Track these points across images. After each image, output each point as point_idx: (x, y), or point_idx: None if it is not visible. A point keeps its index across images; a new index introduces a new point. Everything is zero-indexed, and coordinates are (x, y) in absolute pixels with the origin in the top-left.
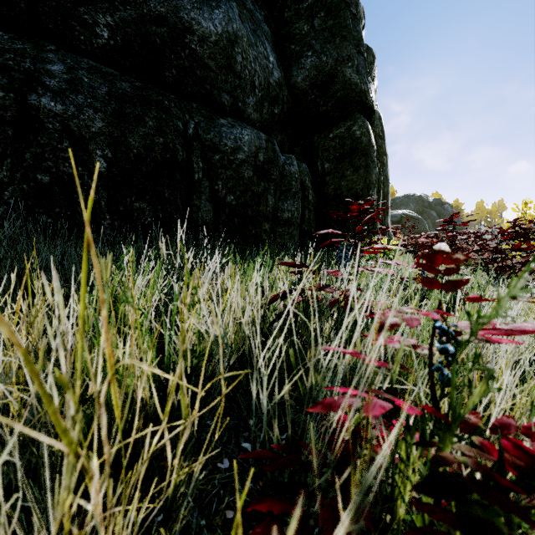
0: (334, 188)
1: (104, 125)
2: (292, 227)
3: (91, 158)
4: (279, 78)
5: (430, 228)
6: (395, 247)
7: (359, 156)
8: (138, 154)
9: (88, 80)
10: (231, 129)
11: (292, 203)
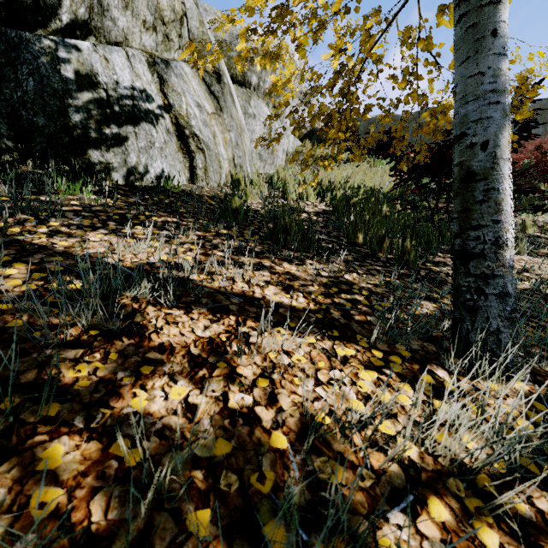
0: None
1: None
2: None
3: None
4: (542, 131)
5: None
6: None
7: None
8: None
9: None
10: None
11: None
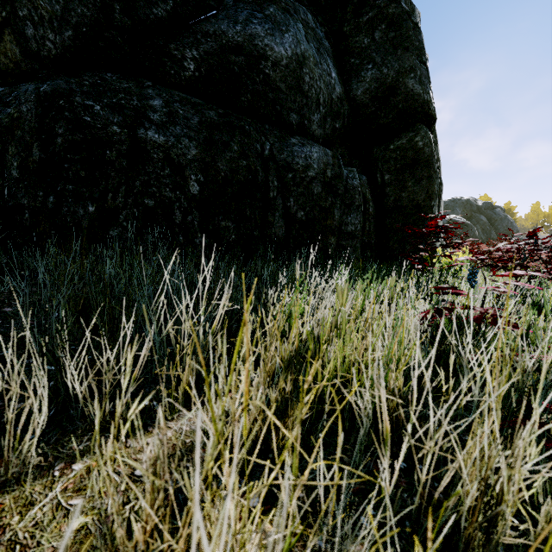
0: (394, 199)
1: (198, 152)
2: (356, 240)
3: (187, 182)
4: (340, 93)
5: (479, 234)
6: (537, 273)
7: (421, 167)
8: (225, 177)
9: (182, 112)
10: (301, 148)
11: (355, 216)
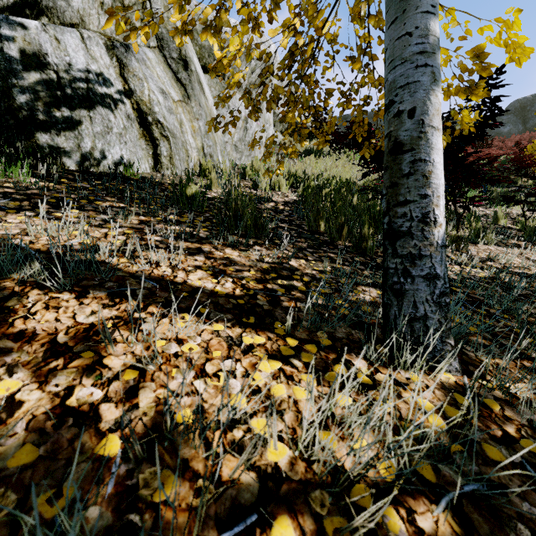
0: None
1: None
2: None
3: None
4: (522, 129)
5: None
6: None
7: None
8: None
9: None
10: None
11: None
